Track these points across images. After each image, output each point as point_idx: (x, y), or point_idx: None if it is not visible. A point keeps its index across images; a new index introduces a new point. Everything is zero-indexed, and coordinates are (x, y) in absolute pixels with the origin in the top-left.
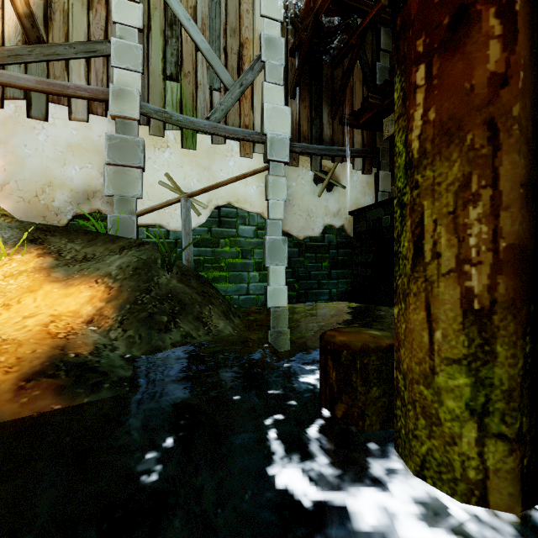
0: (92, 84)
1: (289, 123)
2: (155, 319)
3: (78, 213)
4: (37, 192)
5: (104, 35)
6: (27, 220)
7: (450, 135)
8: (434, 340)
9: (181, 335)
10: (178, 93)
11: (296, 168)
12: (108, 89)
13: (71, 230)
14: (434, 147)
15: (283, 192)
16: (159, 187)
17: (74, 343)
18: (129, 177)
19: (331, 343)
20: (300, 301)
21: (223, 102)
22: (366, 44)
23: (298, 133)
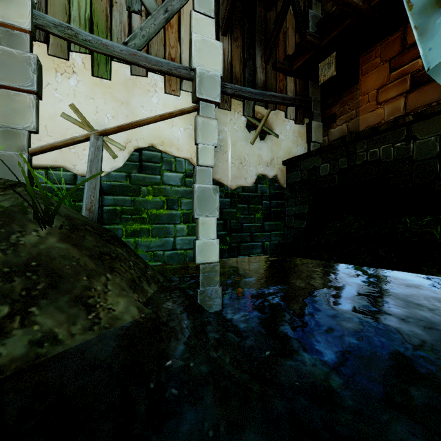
0: None
1: (220, 60)
2: None
3: None
4: None
5: None
6: None
7: None
8: None
9: (31, 342)
10: (87, 9)
11: (228, 112)
12: None
13: None
14: None
15: (214, 136)
16: (62, 121)
17: None
18: (16, 104)
19: None
20: (232, 255)
21: (144, 27)
22: None
23: (230, 73)
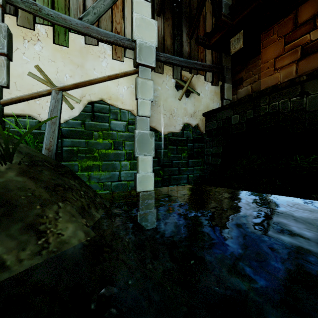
0: None
1: (155, 34)
2: None
3: None
4: None
5: None
6: None
7: None
8: None
9: None
10: None
11: (161, 75)
12: None
13: None
14: None
15: (150, 93)
16: (28, 79)
17: None
18: None
19: None
20: (164, 185)
21: (95, 6)
22: None
23: (163, 45)
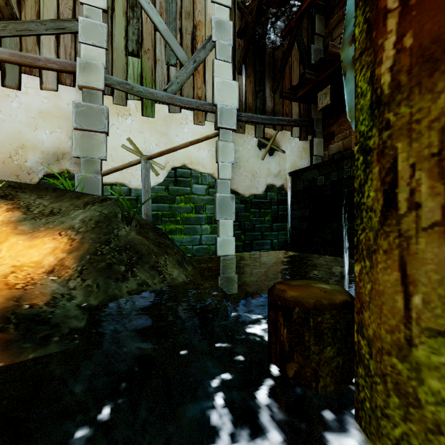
0: (61, 57)
1: (236, 96)
2: (113, 269)
3: (49, 172)
4: (11, 154)
5: (72, 14)
6: (1, 179)
7: (435, 61)
8: (411, 306)
9: (138, 284)
10: (139, 68)
11: (242, 135)
12: (75, 62)
13: (40, 188)
14: (411, 78)
15: (231, 156)
16: (122, 150)
17: (31, 293)
18: (94, 141)
19: (282, 298)
20: (246, 250)
21: (178, 76)
22: (303, 29)
23: (244, 104)
